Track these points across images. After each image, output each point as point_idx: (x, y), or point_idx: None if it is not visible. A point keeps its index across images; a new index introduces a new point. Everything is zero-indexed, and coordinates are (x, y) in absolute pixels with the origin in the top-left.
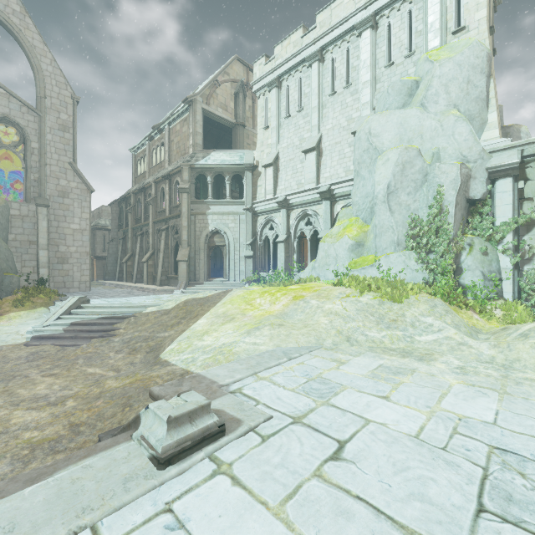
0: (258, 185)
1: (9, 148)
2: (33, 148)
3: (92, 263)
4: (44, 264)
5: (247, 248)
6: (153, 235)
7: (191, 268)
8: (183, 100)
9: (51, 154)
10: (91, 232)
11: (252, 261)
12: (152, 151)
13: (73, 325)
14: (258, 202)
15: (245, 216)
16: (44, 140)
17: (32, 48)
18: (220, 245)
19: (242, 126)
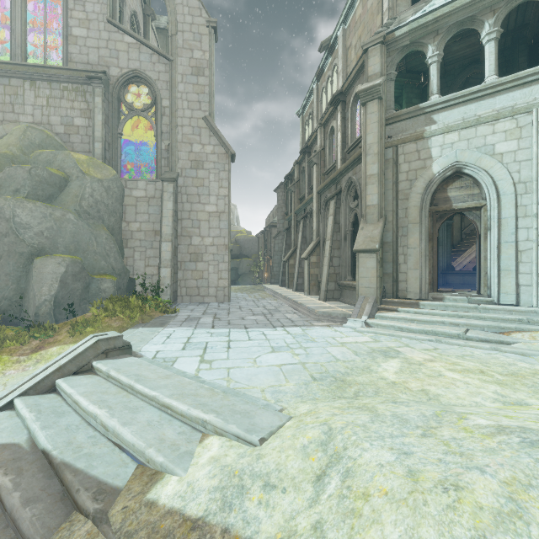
0: None
1: (140, 113)
2: (164, 107)
3: (269, 264)
4: (167, 262)
5: None
6: (317, 213)
7: (385, 268)
8: None
9: (183, 110)
10: (268, 231)
11: None
12: (321, 94)
13: None
14: None
15: None
16: (175, 92)
17: None
18: (465, 207)
19: None
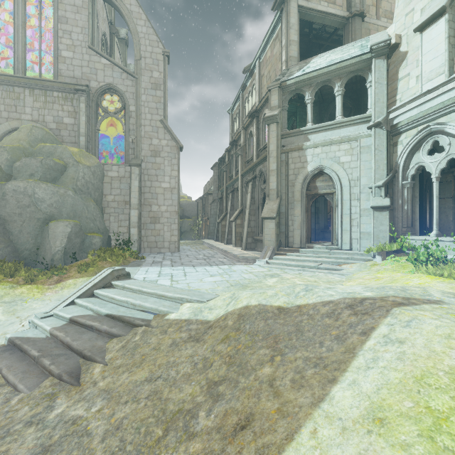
0: (400, 78)
1: (113, 115)
2: (131, 111)
3: (206, 224)
4: (134, 224)
5: (377, 193)
6: (241, 190)
7: (281, 228)
8: (272, 6)
9: (145, 114)
10: (206, 198)
11: (387, 215)
12: (245, 101)
13: (71, 322)
14: (402, 105)
15: (372, 139)
16: (139, 101)
17: (129, 15)
18: (325, 192)
19: (359, 17)
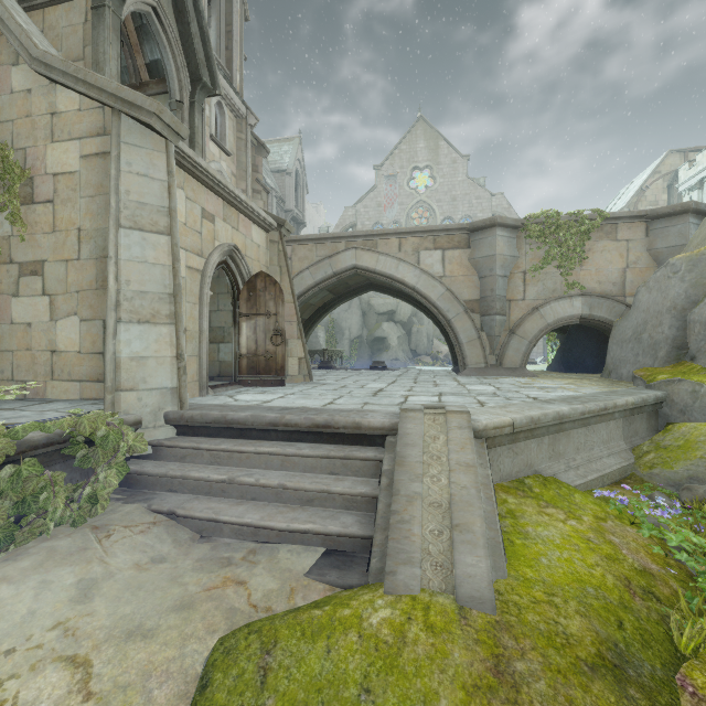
0: None
1: None
2: None
3: None
4: None
5: None
6: None
7: None
8: None
9: None
10: None
11: None
12: None
13: None
14: None
15: None
16: None
17: None
18: None
19: None
